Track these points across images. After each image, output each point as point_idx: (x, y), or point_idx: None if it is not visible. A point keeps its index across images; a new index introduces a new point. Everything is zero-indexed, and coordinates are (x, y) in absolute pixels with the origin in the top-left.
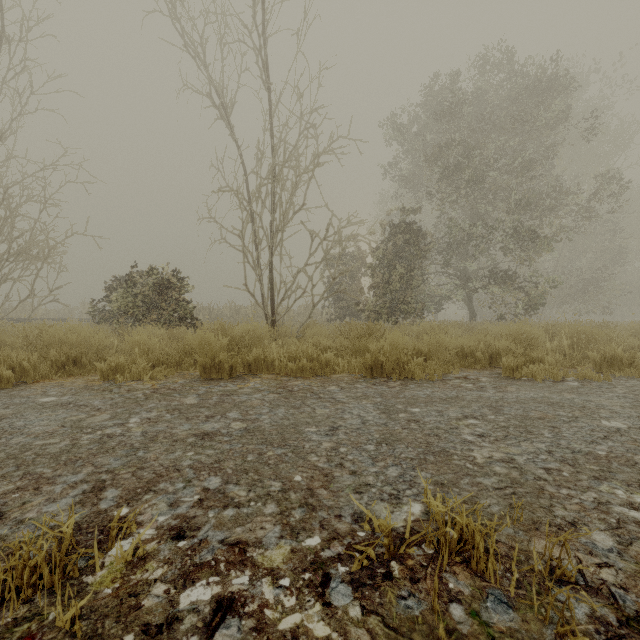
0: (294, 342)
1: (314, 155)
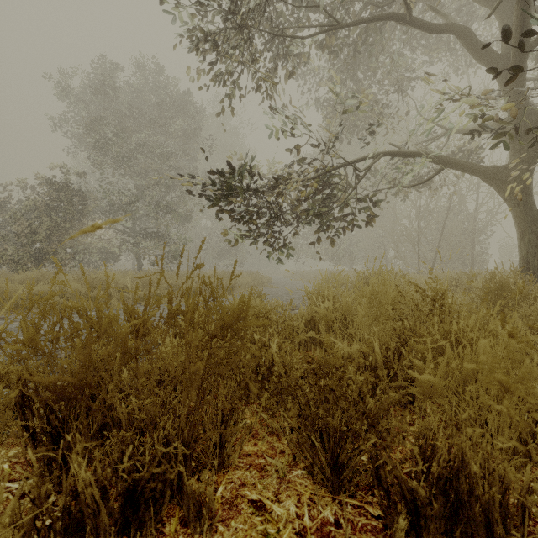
0: None
1: None
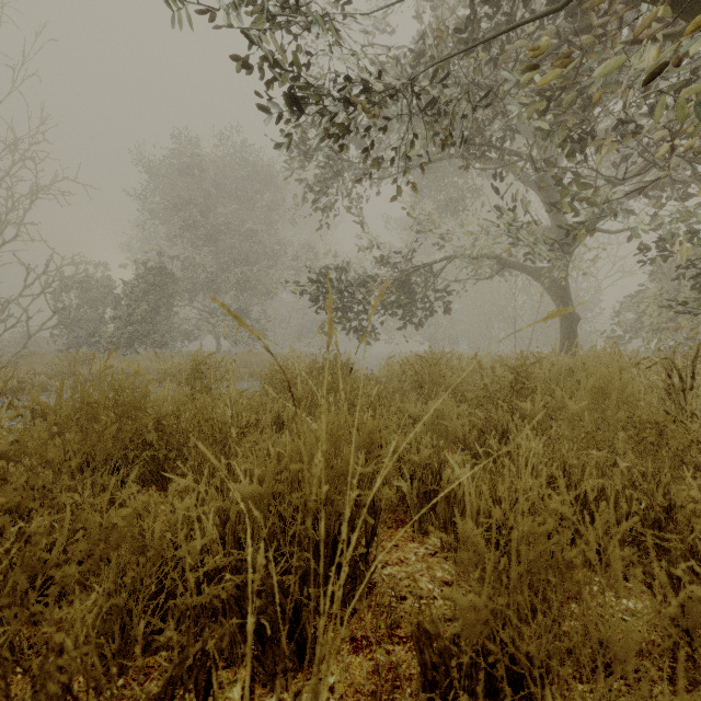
0: (4, 371)
1: (31, 189)
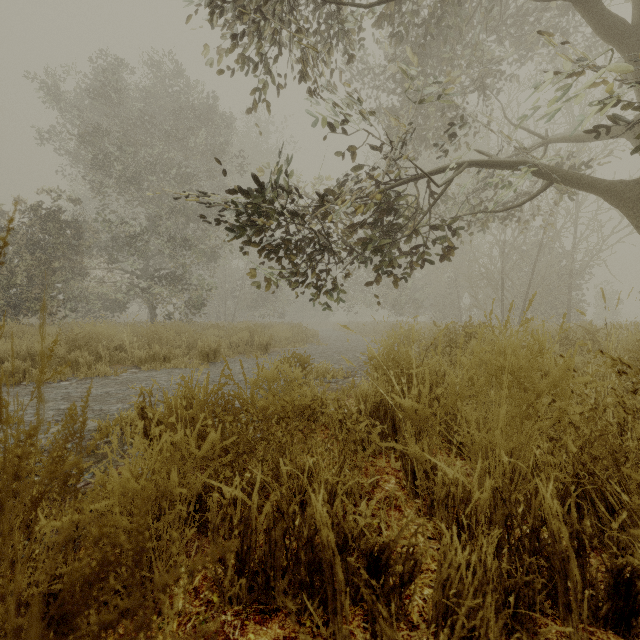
0: None
1: None
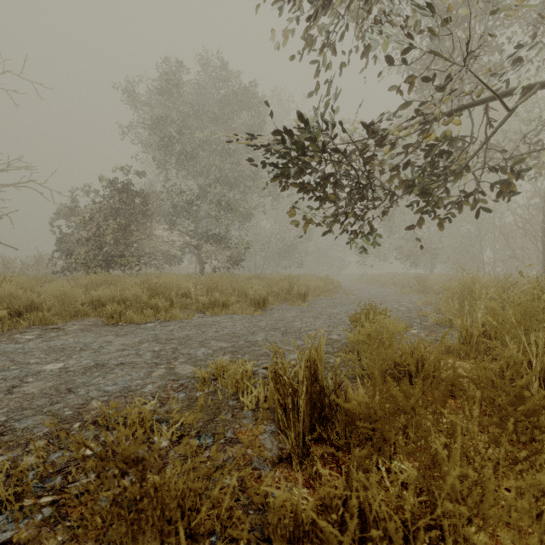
0: None
1: None
